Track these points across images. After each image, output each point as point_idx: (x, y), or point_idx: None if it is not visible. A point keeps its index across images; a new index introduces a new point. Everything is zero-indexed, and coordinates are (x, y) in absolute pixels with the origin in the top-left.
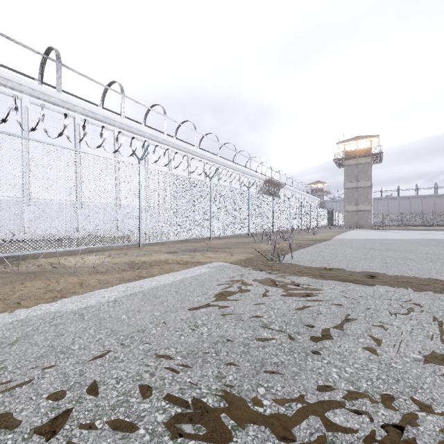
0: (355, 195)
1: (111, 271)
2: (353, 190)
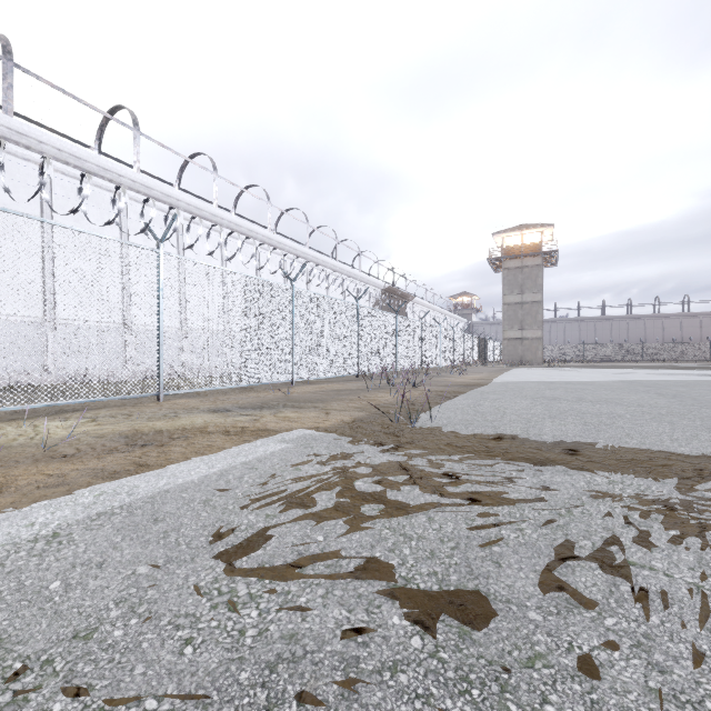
0: (519, 314)
1: (84, 454)
2: (516, 307)
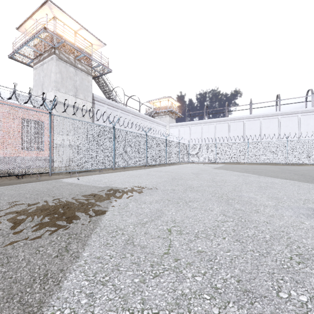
0: None
1: None
2: None
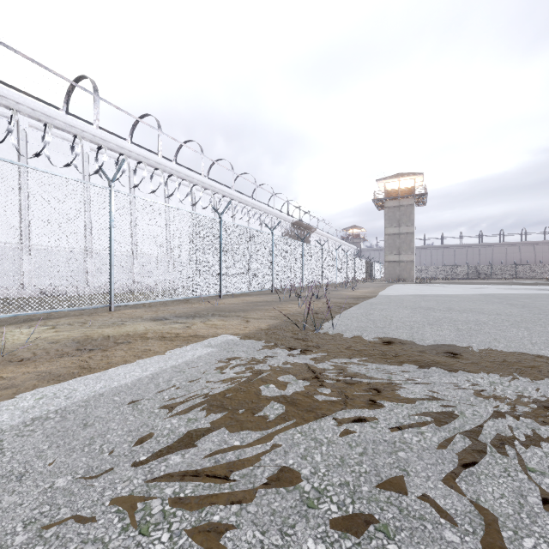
0: (397, 242)
1: (39, 357)
2: (395, 237)
